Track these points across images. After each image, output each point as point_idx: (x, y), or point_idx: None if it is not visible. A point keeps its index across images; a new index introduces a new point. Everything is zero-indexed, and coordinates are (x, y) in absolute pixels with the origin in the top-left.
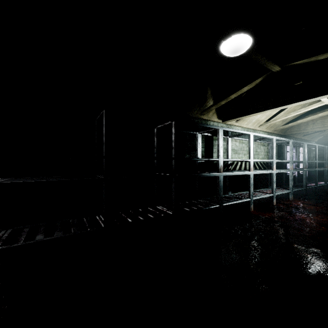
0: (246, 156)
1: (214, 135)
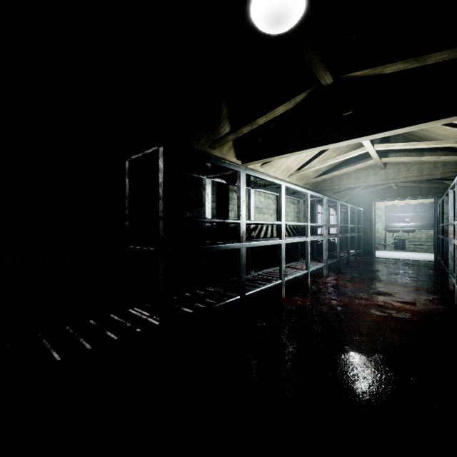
0: (273, 217)
1: (231, 183)
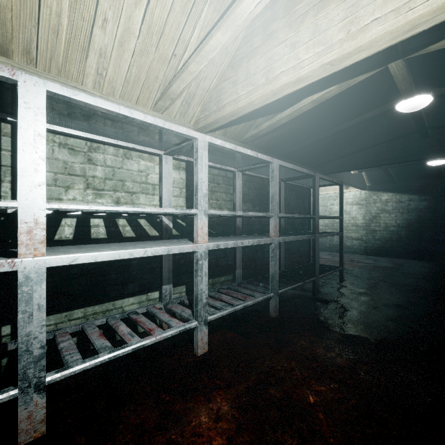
0: None
1: None
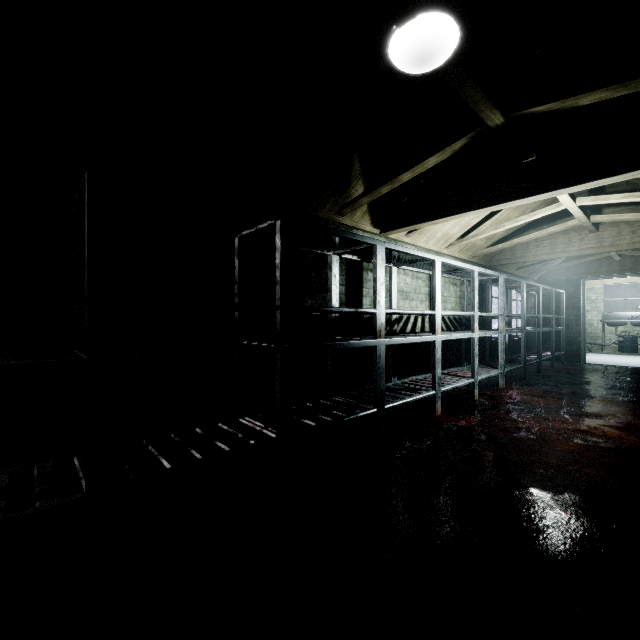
0: (425, 305)
1: (366, 260)
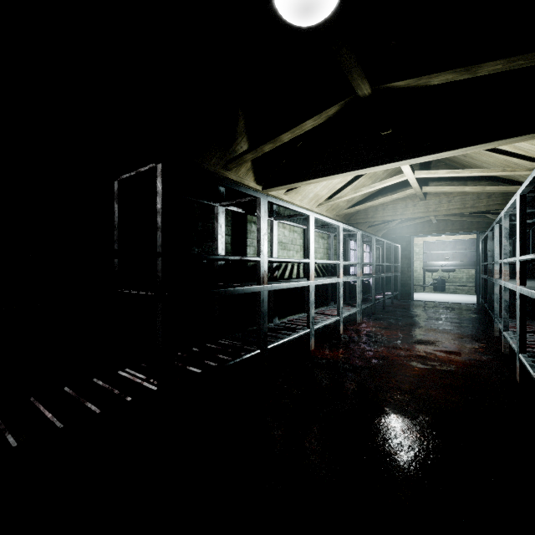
0: (300, 254)
1: (250, 213)
